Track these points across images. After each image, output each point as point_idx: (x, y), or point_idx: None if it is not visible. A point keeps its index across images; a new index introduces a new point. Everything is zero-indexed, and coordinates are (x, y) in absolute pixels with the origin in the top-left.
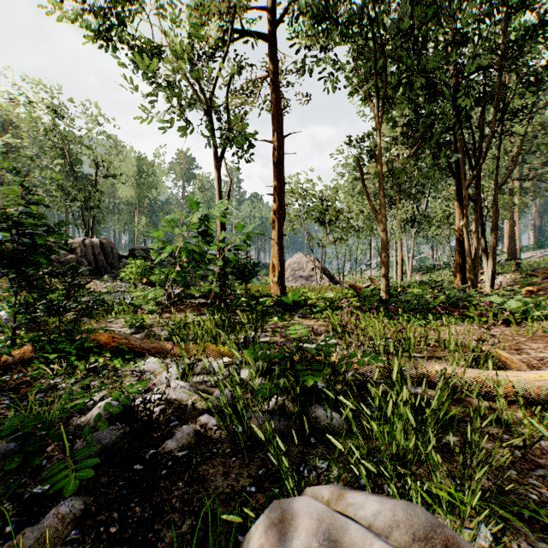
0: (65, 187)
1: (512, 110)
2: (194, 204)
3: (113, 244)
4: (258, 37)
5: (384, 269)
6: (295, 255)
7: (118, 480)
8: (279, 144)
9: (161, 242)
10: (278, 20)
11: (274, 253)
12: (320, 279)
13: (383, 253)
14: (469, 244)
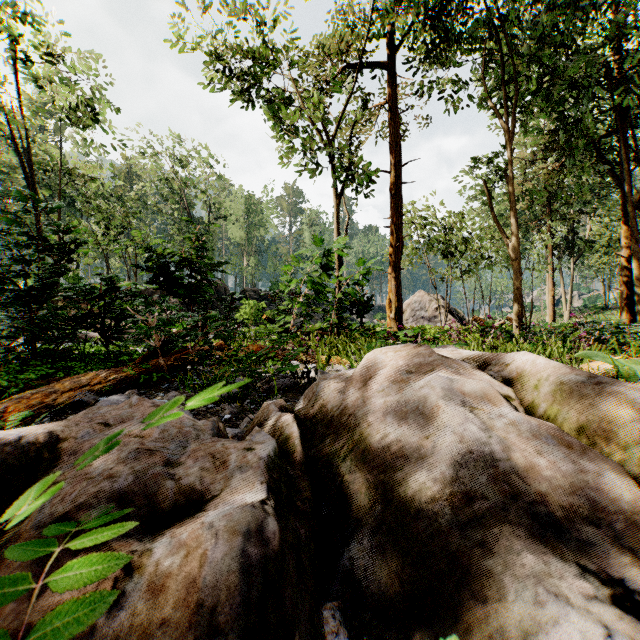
0: (184, 231)
1: None
2: (319, 241)
3: (226, 286)
4: (373, 66)
5: (516, 302)
6: (416, 293)
7: (299, 396)
8: (396, 173)
9: (288, 276)
10: (395, 45)
11: (391, 288)
12: (445, 319)
13: (515, 284)
14: (638, 272)
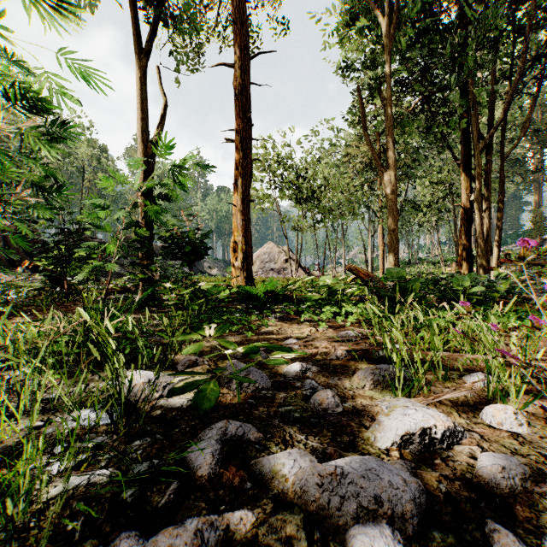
0: None
1: (530, 60)
2: None
3: (36, 229)
4: None
5: (392, 247)
6: (265, 245)
7: None
8: (244, 65)
9: None
10: None
11: (236, 226)
12: (296, 271)
13: (391, 224)
14: (482, 223)
